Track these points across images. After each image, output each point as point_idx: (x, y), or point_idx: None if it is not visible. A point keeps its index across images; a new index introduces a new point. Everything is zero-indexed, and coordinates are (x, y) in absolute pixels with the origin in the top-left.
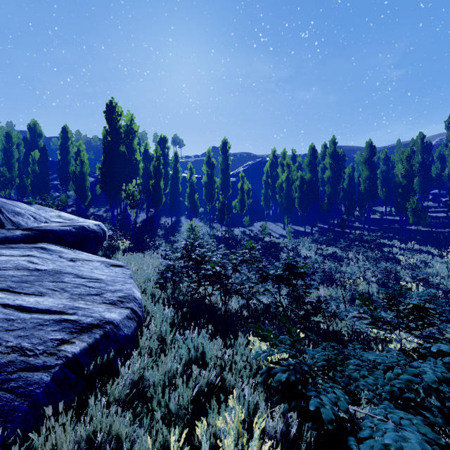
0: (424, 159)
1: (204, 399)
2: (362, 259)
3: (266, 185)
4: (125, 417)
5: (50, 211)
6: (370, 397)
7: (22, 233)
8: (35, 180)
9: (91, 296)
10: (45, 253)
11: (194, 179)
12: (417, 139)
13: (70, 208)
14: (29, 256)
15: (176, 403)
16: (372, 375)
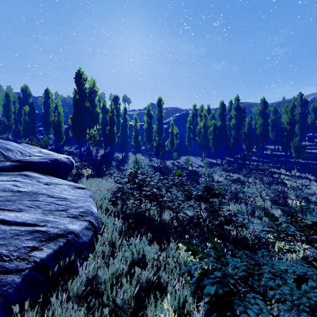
0: (302, 111)
1: (144, 293)
2: (259, 183)
3: (189, 130)
4: (80, 311)
5: (33, 148)
6: (288, 308)
7: (11, 163)
8: (26, 126)
9: (58, 211)
10: (26, 179)
11: (138, 126)
12: (297, 97)
13: (51, 146)
14: (14, 181)
15: (122, 298)
16: (286, 285)
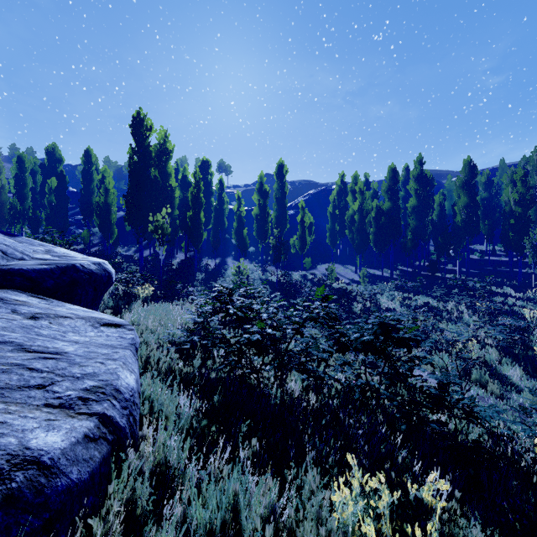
0: None
1: None
2: (467, 313)
3: (333, 218)
4: None
5: (37, 245)
6: None
7: None
8: (52, 213)
9: (25, 390)
10: None
11: (243, 211)
12: (532, 155)
13: (95, 247)
14: None
15: None
16: None
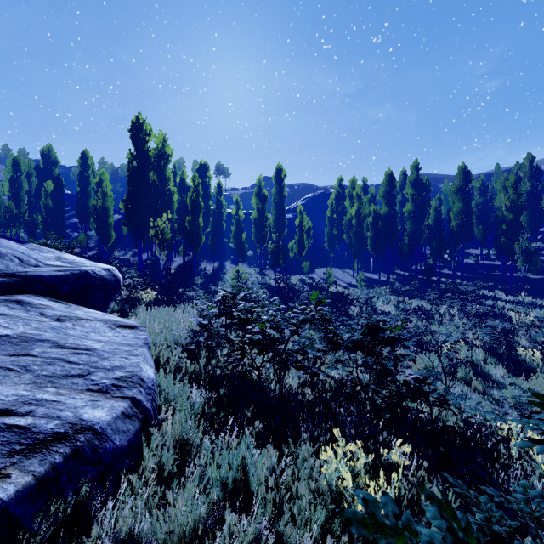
0: (533, 187)
1: None
2: (458, 316)
3: (331, 223)
4: None
5: (47, 252)
6: None
7: None
8: (48, 217)
9: (69, 378)
10: (18, 309)
11: (241, 215)
12: (524, 162)
13: (91, 251)
14: None
15: None
16: None
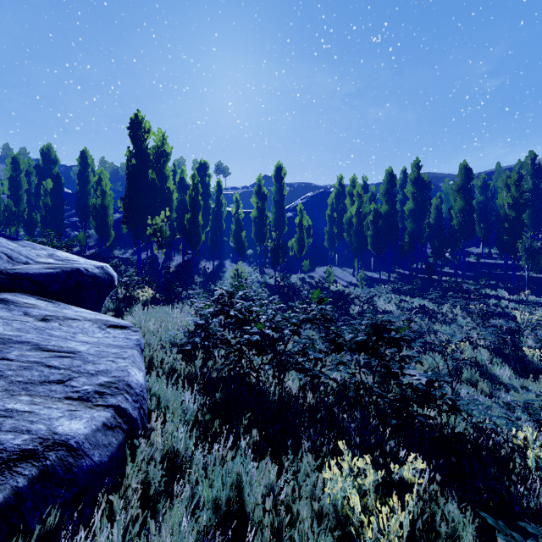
0: (535, 185)
1: None
2: (461, 315)
3: (331, 221)
4: None
5: (40, 249)
6: None
7: None
8: (47, 215)
9: (46, 385)
10: (0, 308)
11: (241, 214)
12: (526, 160)
13: (91, 250)
14: None
15: None
16: None
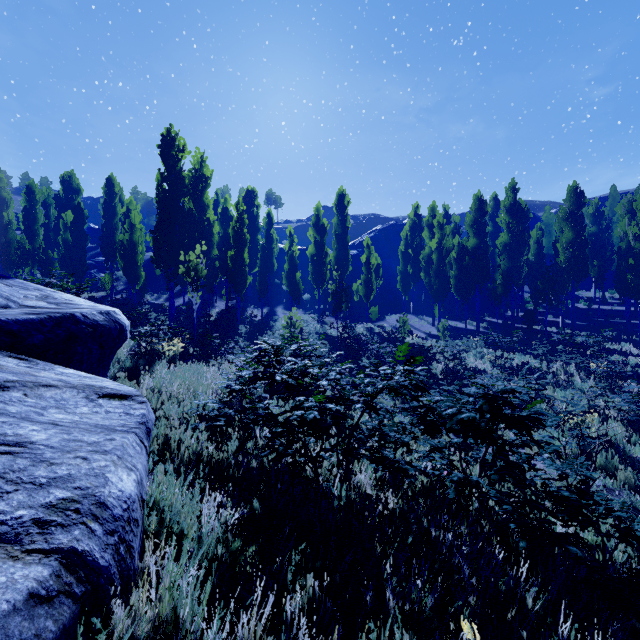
0: None
1: None
2: (578, 376)
3: (405, 259)
4: None
5: (32, 290)
6: None
7: None
8: (67, 254)
9: None
10: None
11: (295, 251)
12: None
13: (118, 295)
14: None
15: None
16: None
